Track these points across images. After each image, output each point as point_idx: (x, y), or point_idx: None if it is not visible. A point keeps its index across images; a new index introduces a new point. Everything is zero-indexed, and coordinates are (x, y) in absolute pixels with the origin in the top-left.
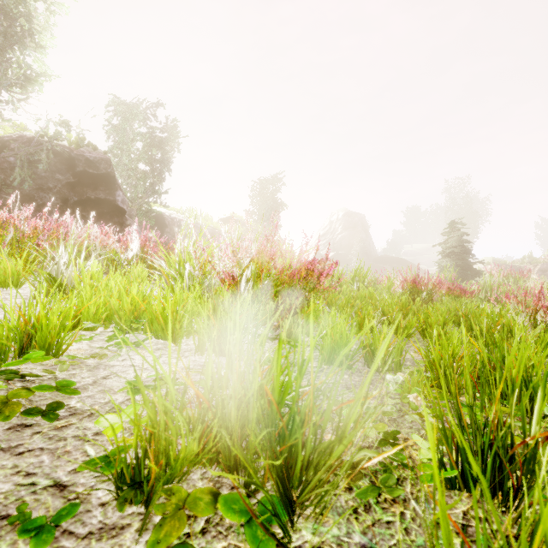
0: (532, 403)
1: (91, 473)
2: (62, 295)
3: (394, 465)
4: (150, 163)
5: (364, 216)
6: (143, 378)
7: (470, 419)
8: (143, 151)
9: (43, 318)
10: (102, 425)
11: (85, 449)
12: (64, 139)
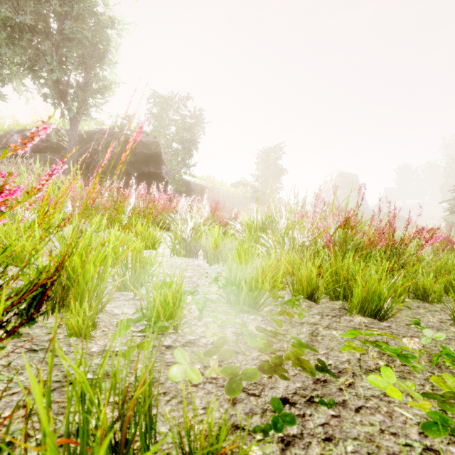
0: None
1: (437, 438)
2: (187, 254)
3: None
4: (181, 142)
5: (357, 176)
6: (340, 337)
7: None
8: (176, 133)
9: (259, 283)
10: (378, 386)
11: (399, 411)
12: (129, 130)
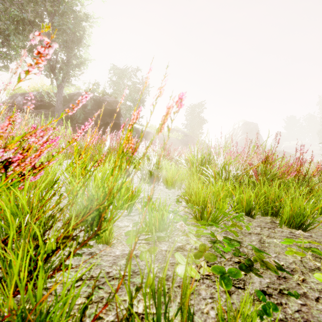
0: None
1: None
2: (151, 182)
3: None
4: (132, 101)
5: (257, 124)
6: (280, 244)
7: None
8: (129, 94)
9: (220, 205)
10: None
11: None
12: (98, 92)
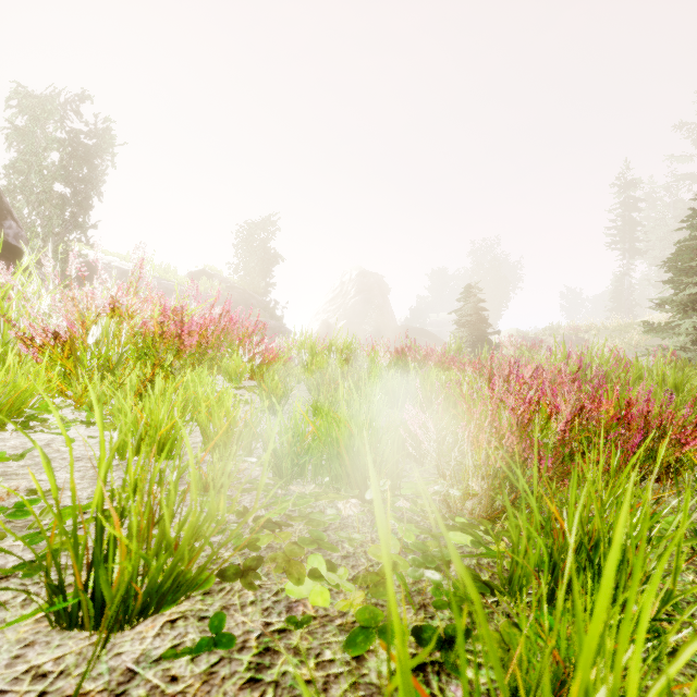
0: (364, 487)
1: None
2: None
3: (14, 601)
4: (74, 186)
5: (382, 277)
6: None
7: (144, 517)
8: (63, 166)
9: None
10: None
11: None
12: None
